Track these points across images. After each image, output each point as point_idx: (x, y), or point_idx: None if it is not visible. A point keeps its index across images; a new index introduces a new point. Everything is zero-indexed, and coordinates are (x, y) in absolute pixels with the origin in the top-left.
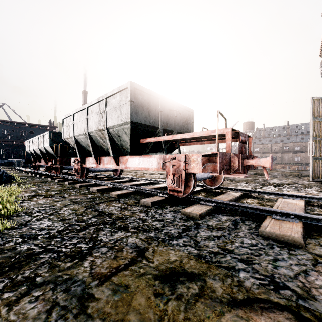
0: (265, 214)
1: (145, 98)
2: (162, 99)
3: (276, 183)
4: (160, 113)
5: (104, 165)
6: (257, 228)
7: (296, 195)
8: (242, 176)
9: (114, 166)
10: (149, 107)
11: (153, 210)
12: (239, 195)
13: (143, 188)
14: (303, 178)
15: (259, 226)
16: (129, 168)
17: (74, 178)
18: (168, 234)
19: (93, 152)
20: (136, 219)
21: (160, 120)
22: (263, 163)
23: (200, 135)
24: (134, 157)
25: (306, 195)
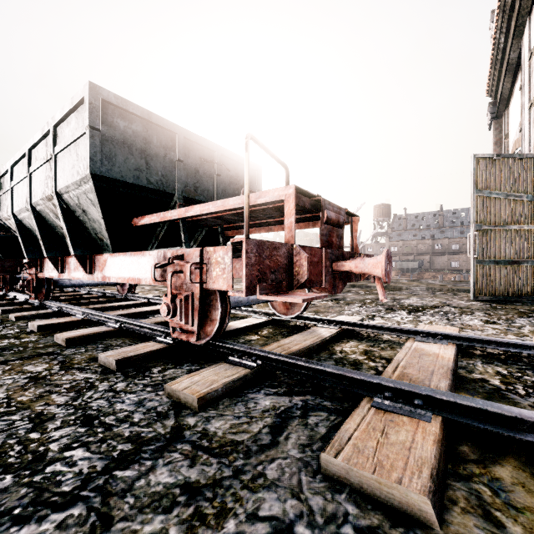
0: (359, 392)
1: (136, 127)
2: (183, 136)
3: (414, 305)
4: (178, 165)
5: (71, 273)
6: (329, 438)
7: (440, 334)
8: (299, 300)
9: (86, 276)
10: (147, 149)
11: (107, 383)
12: (330, 335)
13: (135, 323)
14: (459, 296)
15: (337, 429)
16: (109, 280)
17: (30, 300)
18: (47, 486)
19: (45, 247)
20: (22, 419)
21: (177, 179)
22: (370, 267)
23: (237, 204)
24: (116, 255)
25: (458, 335)
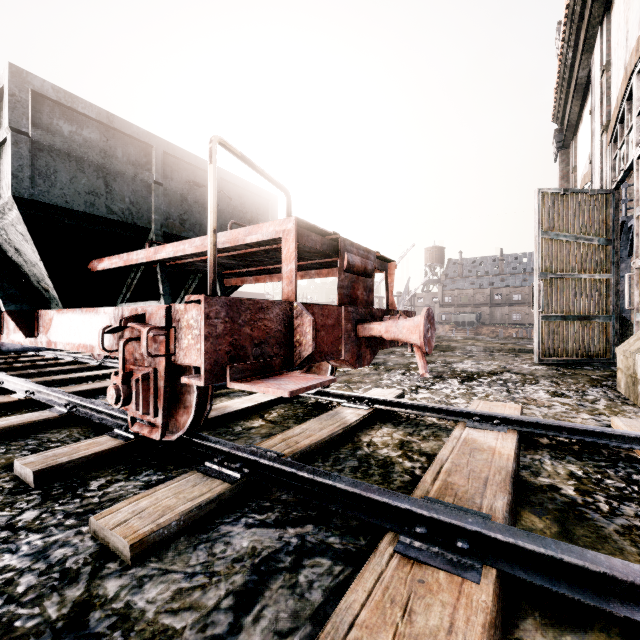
0: (380, 524)
1: (90, 134)
2: (162, 150)
3: (469, 371)
4: (155, 189)
5: (10, 335)
6: (324, 613)
7: (497, 417)
8: (284, 393)
9: (28, 340)
10: (107, 165)
11: (8, 511)
12: (357, 419)
13: (91, 407)
14: (522, 358)
15: (341, 593)
16: (55, 347)
17: None
18: None
19: None
20: None
21: (153, 208)
22: (406, 332)
23: (221, 243)
24: (63, 312)
25: (521, 418)
